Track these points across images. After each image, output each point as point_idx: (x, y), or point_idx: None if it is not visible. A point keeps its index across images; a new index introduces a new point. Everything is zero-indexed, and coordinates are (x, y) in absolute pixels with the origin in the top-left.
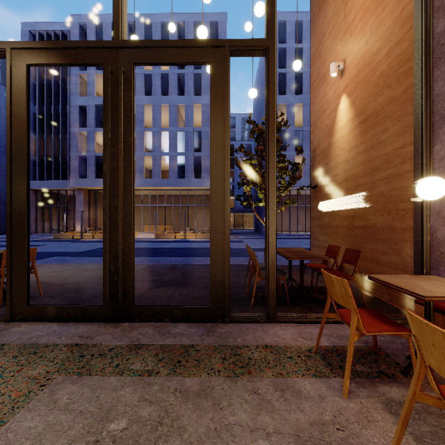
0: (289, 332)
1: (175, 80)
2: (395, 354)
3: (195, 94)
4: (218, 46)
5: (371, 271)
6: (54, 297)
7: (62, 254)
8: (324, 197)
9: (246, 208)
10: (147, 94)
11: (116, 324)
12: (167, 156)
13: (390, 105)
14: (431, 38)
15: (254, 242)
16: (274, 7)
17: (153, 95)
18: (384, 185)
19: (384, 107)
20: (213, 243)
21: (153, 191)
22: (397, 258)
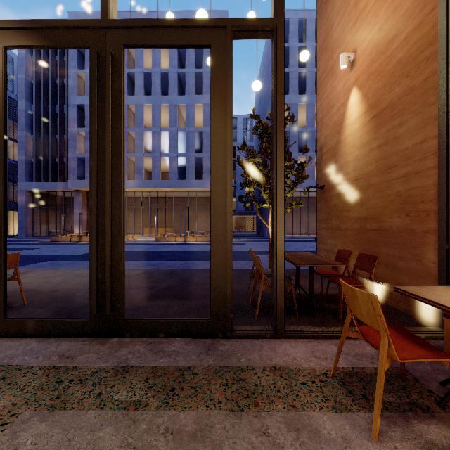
0: (300, 350)
1: (176, 79)
2: (426, 378)
3: (196, 94)
4: (219, 26)
5: (386, 278)
6: (39, 307)
7: (57, 258)
8: (332, 197)
9: (248, 210)
10: (146, 94)
11: (103, 340)
12: (168, 157)
13: (408, 95)
14: None
15: (257, 245)
16: None
17: (153, 95)
18: (402, 184)
19: (402, 98)
20: (214, 248)
21: (153, 193)
22: (417, 264)
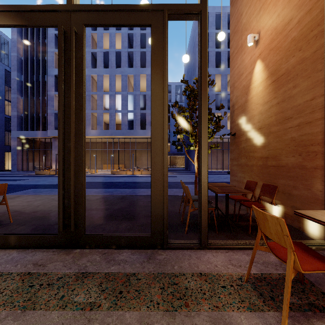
0: (220, 259)
1: (126, 56)
2: (319, 282)
3: (141, 67)
4: (158, 10)
5: (283, 202)
6: (21, 225)
7: (39, 187)
8: (241, 142)
9: (179, 152)
10: (105, 67)
11: (69, 251)
12: (120, 113)
13: (301, 64)
14: None
15: (185, 177)
16: None
17: (109, 68)
18: (295, 131)
19: (295, 67)
20: (153, 180)
21: (110, 139)
22: (307, 192)
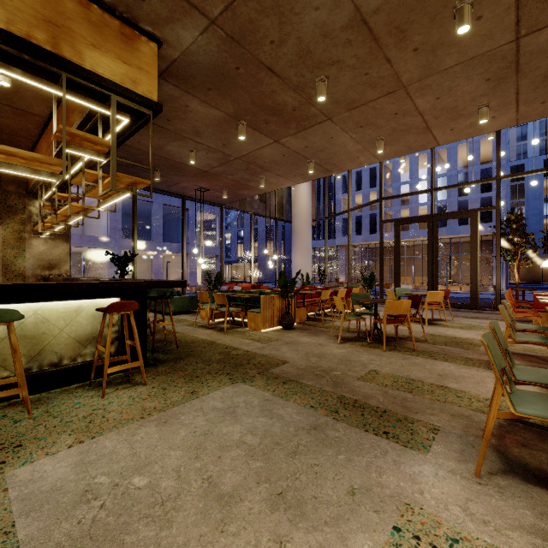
0: None
1: None
2: None
3: None
4: (473, 211)
5: None
6: None
7: None
8: None
9: None
10: None
11: None
12: (425, 206)
13: None
14: (546, 221)
15: None
16: (499, 194)
17: None
18: None
19: None
20: (471, 281)
21: (408, 242)
22: None
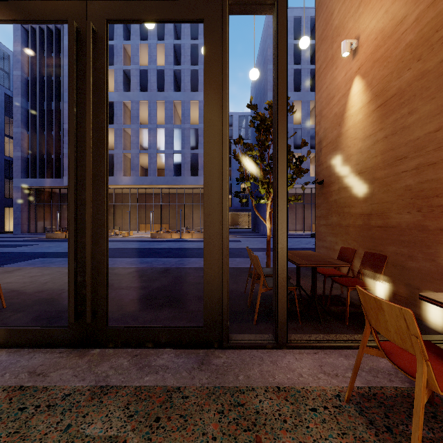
0: (306, 364)
1: (171, 76)
2: None
3: (191, 91)
4: None
5: (394, 278)
6: (18, 311)
7: (50, 255)
8: (332, 193)
9: (243, 207)
10: (142, 91)
11: (83, 351)
12: (163, 154)
13: (420, 81)
14: None
15: (252, 241)
16: None
17: (148, 91)
18: (412, 177)
19: (412, 84)
20: (208, 247)
21: (149, 189)
22: (430, 264)
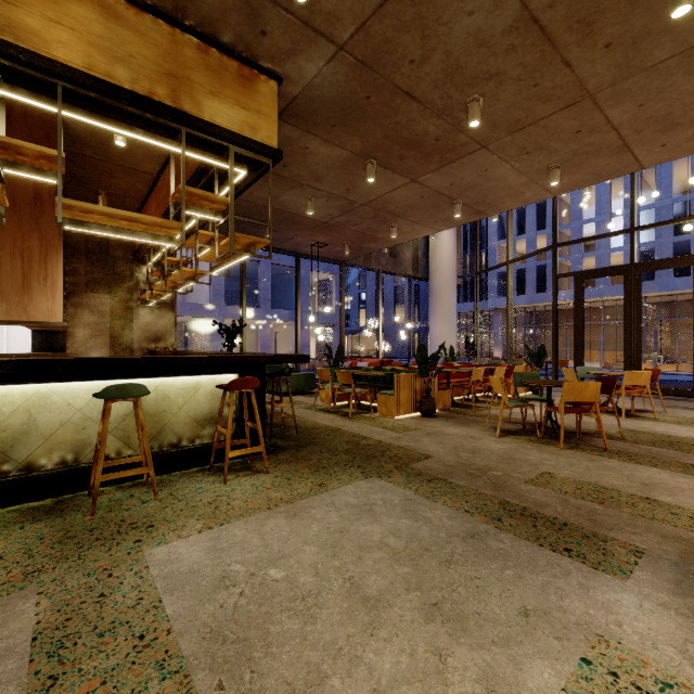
0: None
1: None
2: None
3: None
4: None
5: None
6: None
7: None
8: None
9: None
10: None
11: None
12: (621, 252)
13: None
14: None
15: None
16: None
17: None
18: None
19: None
20: None
21: (593, 303)
22: None
